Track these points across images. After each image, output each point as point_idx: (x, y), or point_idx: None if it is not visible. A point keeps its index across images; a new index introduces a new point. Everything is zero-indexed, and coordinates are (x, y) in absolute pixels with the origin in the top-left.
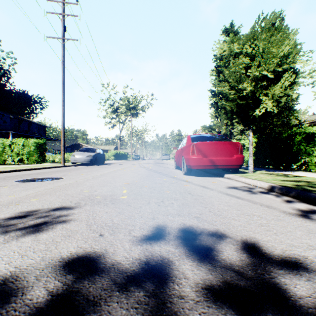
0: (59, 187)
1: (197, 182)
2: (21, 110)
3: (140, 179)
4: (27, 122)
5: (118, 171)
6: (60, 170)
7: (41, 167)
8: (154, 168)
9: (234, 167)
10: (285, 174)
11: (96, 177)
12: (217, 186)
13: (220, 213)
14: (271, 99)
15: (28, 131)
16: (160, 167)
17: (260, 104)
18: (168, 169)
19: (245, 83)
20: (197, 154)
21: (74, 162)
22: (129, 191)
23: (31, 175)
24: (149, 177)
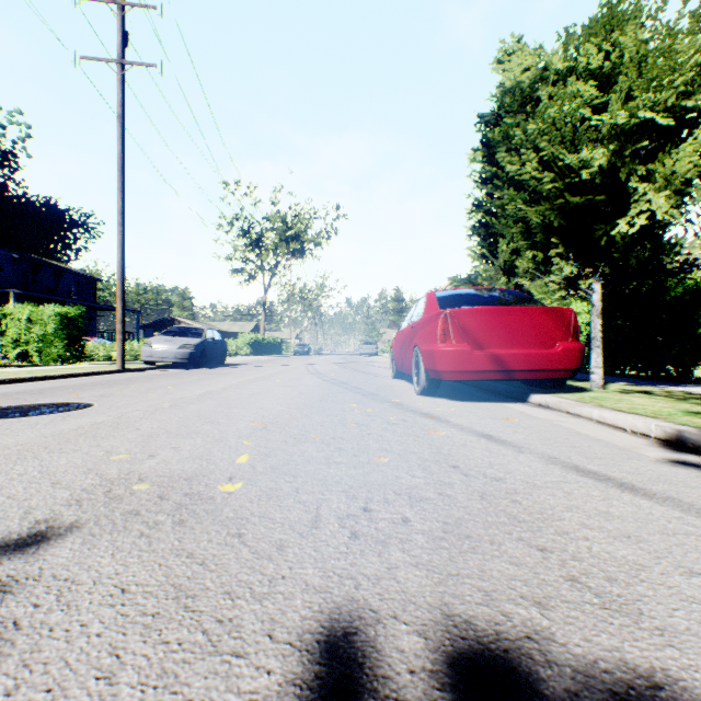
0: (46, 441)
1: (464, 421)
2: (42, 244)
3: (301, 409)
4: (53, 268)
5: (249, 384)
6: (107, 381)
7: (61, 374)
8: (342, 375)
9: (558, 375)
10: (694, 395)
11: (182, 402)
12: (528, 434)
13: (627, 591)
14: (664, 188)
15: (55, 289)
16: (356, 373)
17: (630, 204)
18: (375, 379)
19: (586, 148)
20: (457, 341)
21: (150, 360)
22: (259, 456)
23: (17, 396)
24: (326, 402)
